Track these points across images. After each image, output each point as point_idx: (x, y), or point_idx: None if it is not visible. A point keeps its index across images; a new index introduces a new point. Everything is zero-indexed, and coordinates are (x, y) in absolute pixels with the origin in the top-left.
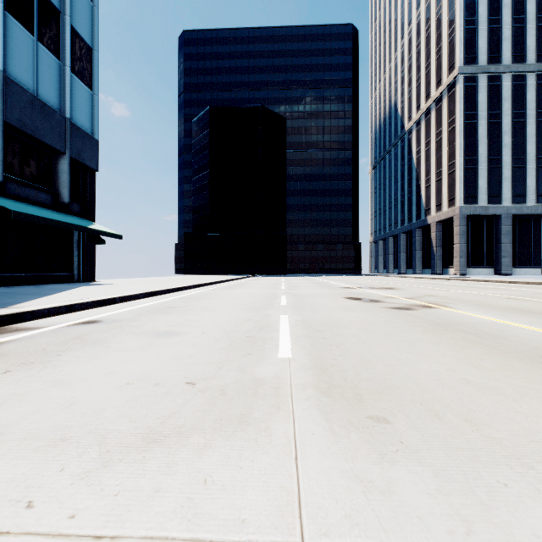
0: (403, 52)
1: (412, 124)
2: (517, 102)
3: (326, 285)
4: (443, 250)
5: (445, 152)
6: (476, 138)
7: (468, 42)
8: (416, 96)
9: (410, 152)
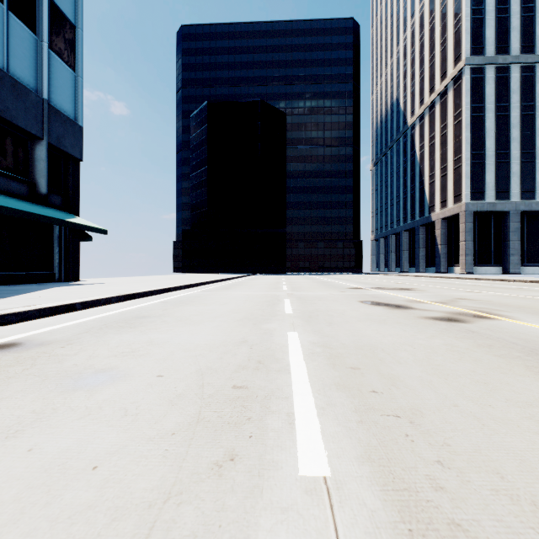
0: (406, 46)
1: (415, 118)
2: (525, 94)
3: (332, 285)
4: (448, 248)
5: (451, 147)
6: (483, 132)
7: (475, 32)
8: (419, 90)
9: (413, 148)
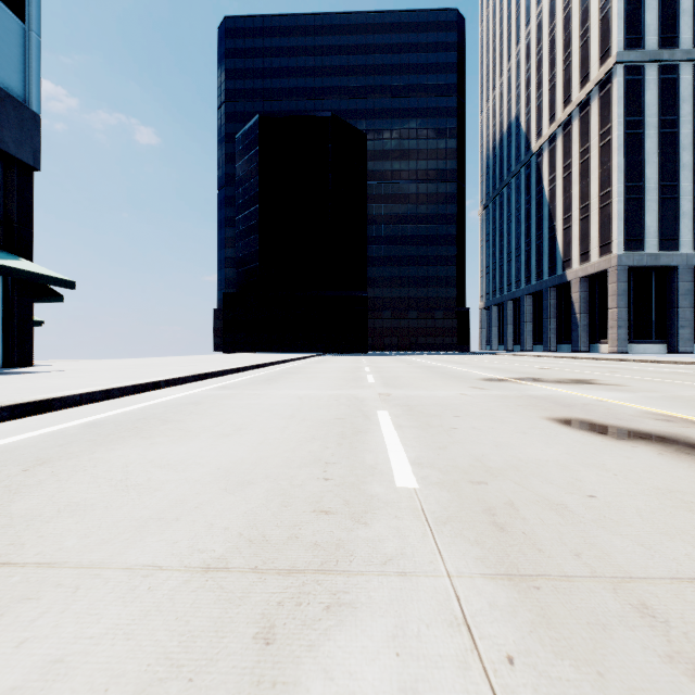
0: (529, 44)
1: (542, 141)
2: None
3: (448, 374)
4: (590, 317)
5: (595, 178)
6: (642, 155)
7: (631, 17)
8: (548, 103)
9: (539, 182)
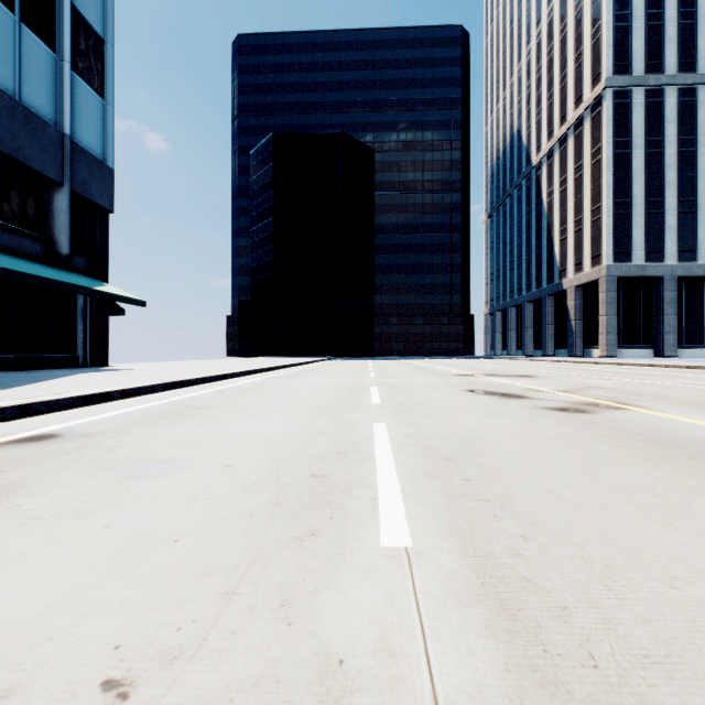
0: (529, 62)
1: (541, 156)
2: (684, 124)
3: (432, 372)
4: (584, 324)
5: (588, 193)
6: (629, 173)
7: (619, 45)
8: (547, 120)
9: (539, 194)
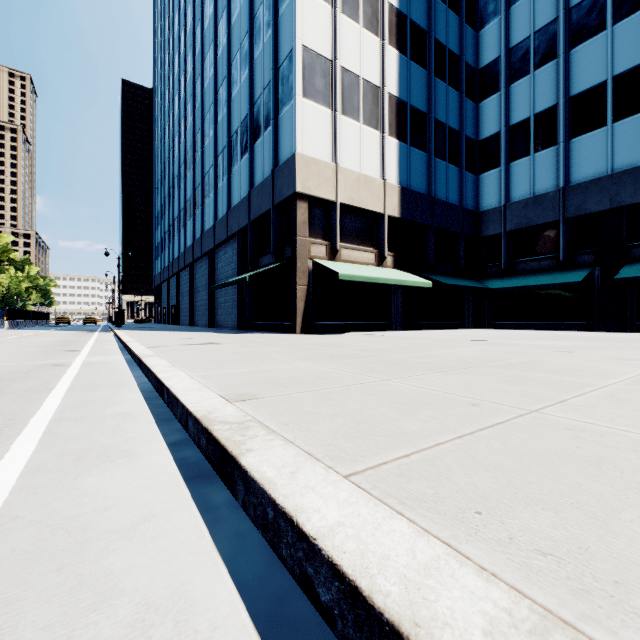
0: None
1: None
2: None
3: None
4: None
5: None
6: None
7: None
8: None
9: None
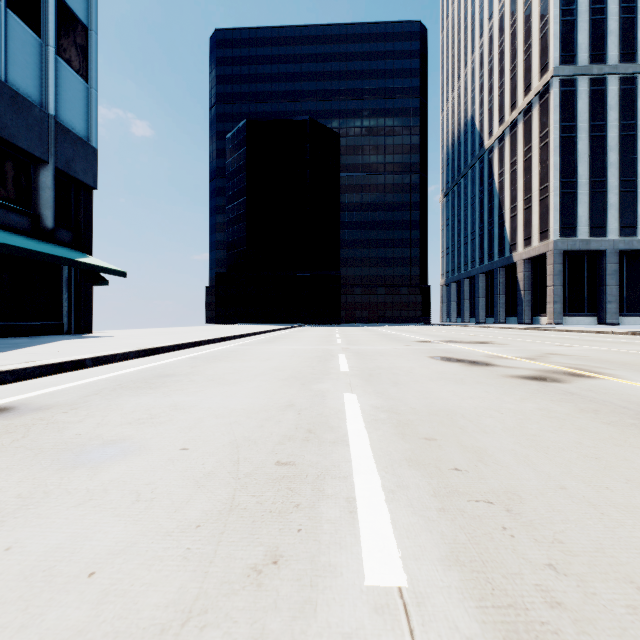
0: (482, 54)
1: (493, 140)
2: (625, 110)
3: (395, 338)
4: (533, 294)
5: (536, 174)
6: (575, 155)
7: (565, 37)
8: (498, 107)
9: (491, 175)
